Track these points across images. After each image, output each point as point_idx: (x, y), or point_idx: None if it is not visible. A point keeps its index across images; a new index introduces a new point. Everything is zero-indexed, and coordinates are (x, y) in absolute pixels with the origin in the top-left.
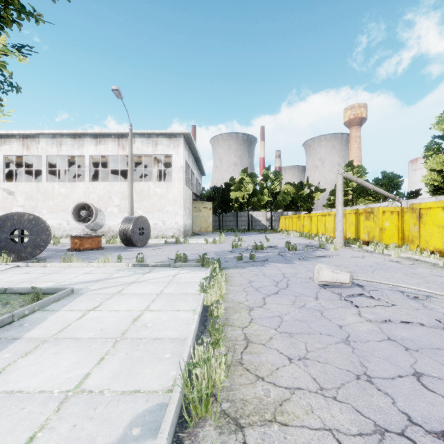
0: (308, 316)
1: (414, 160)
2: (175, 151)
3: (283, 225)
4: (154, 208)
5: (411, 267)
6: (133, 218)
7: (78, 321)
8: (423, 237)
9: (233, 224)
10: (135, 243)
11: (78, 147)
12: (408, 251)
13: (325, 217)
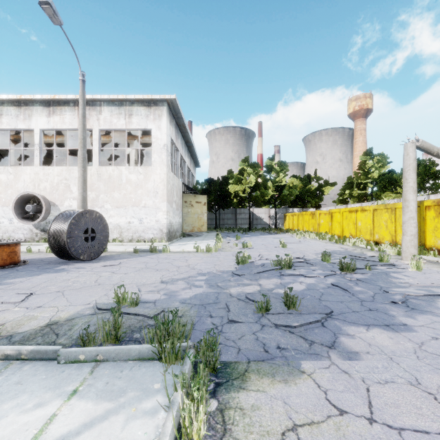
0: None
1: None
2: (155, 124)
3: (290, 224)
4: (127, 201)
5: None
6: (73, 213)
7: None
8: None
9: (231, 222)
10: (76, 256)
11: (24, 118)
12: None
13: (356, 213)
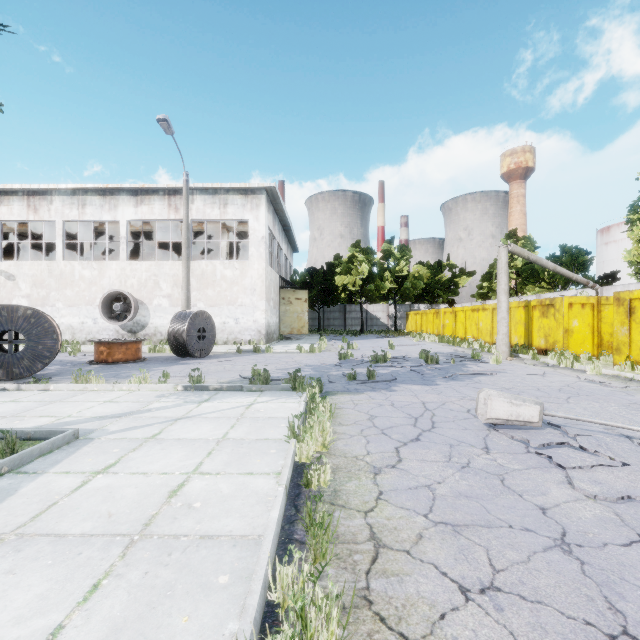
0: (479, 487)
1: (605, 229)
2: (253, 214)
3: (413, 325)
4: (222, 299)
5: (626, 392)
6: (189, 314)
7: (72, 496)
8: (636, 344)
9: (339, 323)
10: (192, 352)
11: (110, 209)
12: (610, 365)
13: (478, 313)
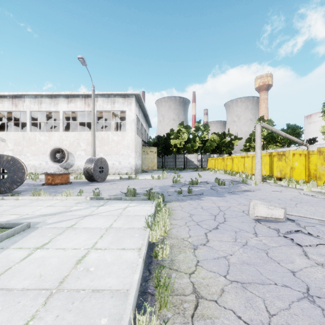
0: (254, 258)
1: (309, 116)
2: (128, 108)
3: (210, 165)
4: (112, 152)
5: None
6: (94, 159)
7: (20, 263)
8: None
9: (172, 164)
10: (96, 179)
11: (54, 105)
12: (315, 186)
13: (244, 158)
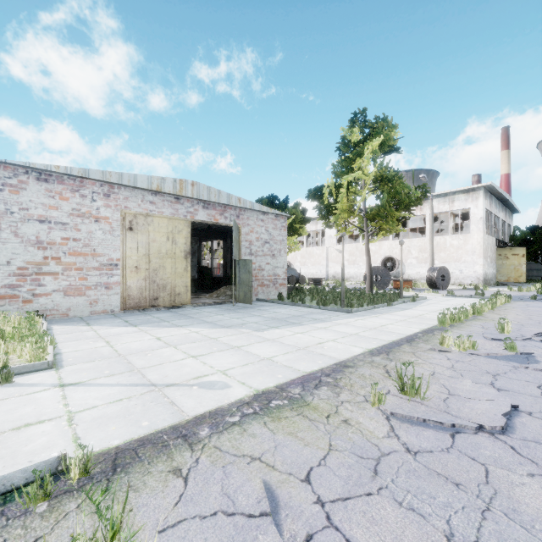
0: None
1: None
2: (473, 204)
3: None
4: (450, 258)
5: None
6: (436, 268)
7: (438, 303)
8: None
9: None
10: (438, 287)
11: None
12: None
13: None
